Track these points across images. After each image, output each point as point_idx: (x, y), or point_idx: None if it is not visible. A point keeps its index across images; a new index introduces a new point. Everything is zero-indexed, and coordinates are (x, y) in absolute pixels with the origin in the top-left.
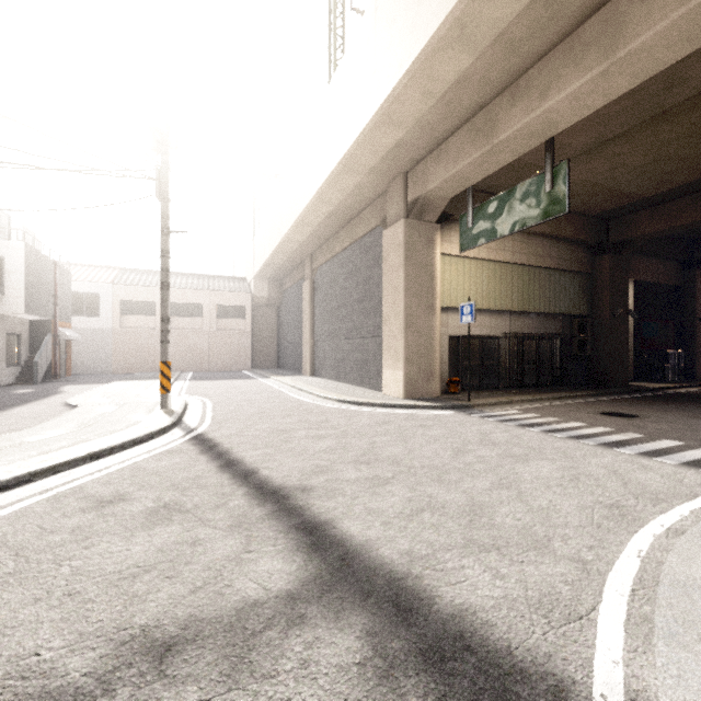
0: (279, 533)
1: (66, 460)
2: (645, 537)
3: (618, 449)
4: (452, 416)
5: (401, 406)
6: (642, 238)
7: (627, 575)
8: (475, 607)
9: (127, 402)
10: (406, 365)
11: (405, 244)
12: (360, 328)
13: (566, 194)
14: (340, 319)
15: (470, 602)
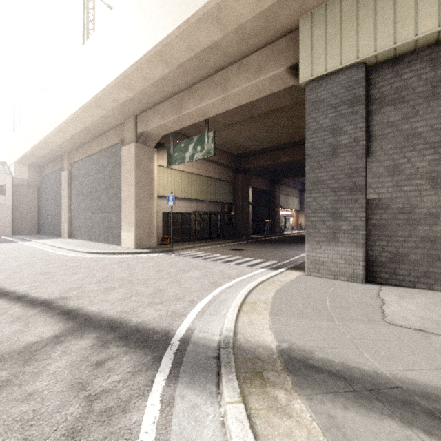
0: (48, 318)
1: None
2: (219, 290)
3: (228, 263)
4: (161, 256)
5: (132, 253)
6: (253, 168)
7: (205, 301)
8: (146, 321)
9: None
10: (136, 229)
11: (136, 158)
12: (107, 206)
13: (213, 147)
14: (92, 199)
15: (144, 320)
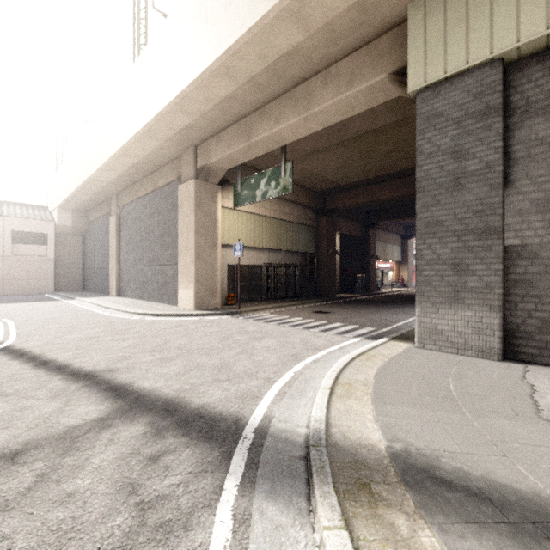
0: (92, 394)
1: None
2: (301, 365)
3: (311, 329)
4: (226, 319)
5: (191, 315)
6: (342, 208)
7: (285, 380)
8: (210, 403)
9: None
10: (196, 285)
11: (195, 198)
12: (161, 257)
13: (291, 181)
14: (144, 249)
15: (208, 402)
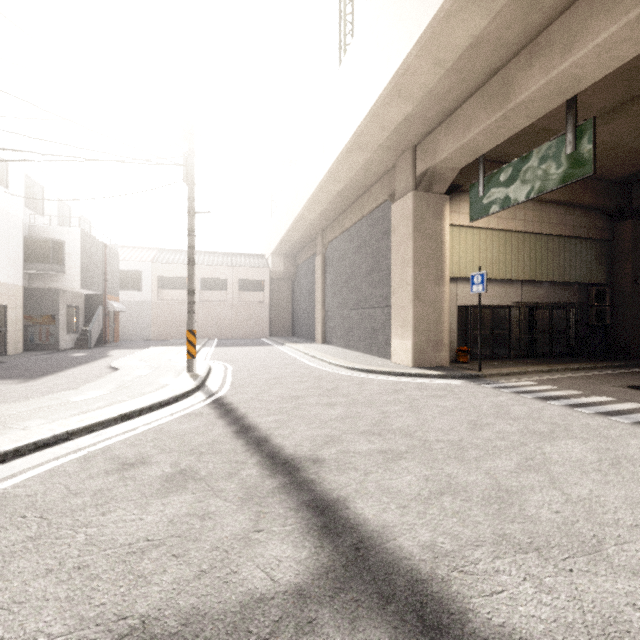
0: (290, 511)
1: (100, 420)
2: None
3: None
4: (464, 386)
5: (410, 375)
6: None
7: None
8: (521, 631)
9: (160, 366)
10: (415, 334)
11: (414, 216)
12: (369, 298)
13: (592, 154)
14: (349, 290)
15: (513, 624)
